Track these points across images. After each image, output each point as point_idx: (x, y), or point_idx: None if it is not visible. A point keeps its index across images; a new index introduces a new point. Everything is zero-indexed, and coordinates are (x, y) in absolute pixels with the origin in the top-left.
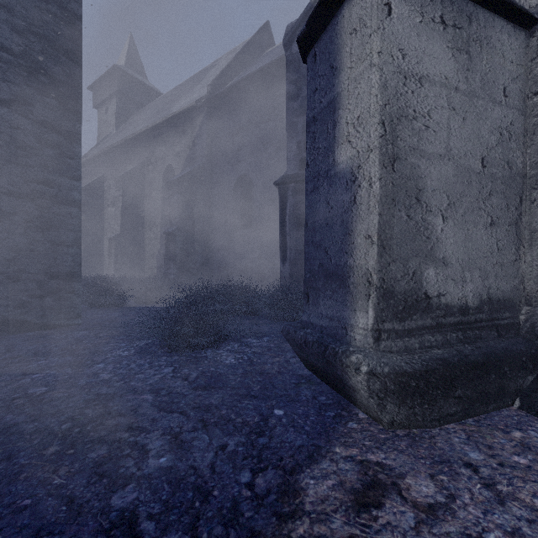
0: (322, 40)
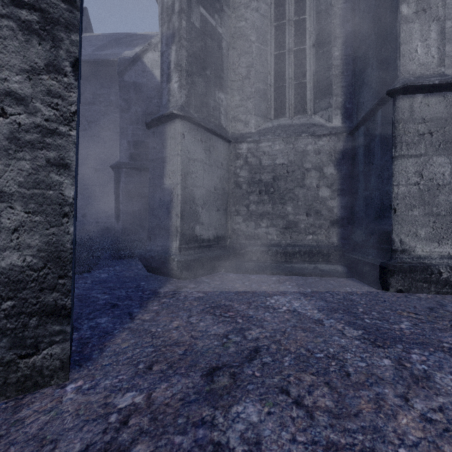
0: (158, 129)
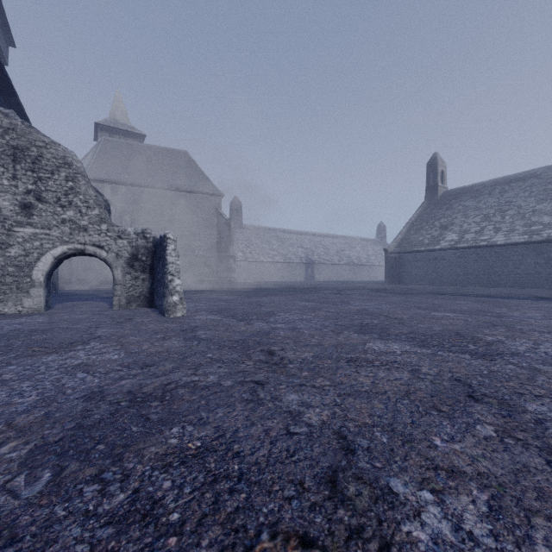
0: None
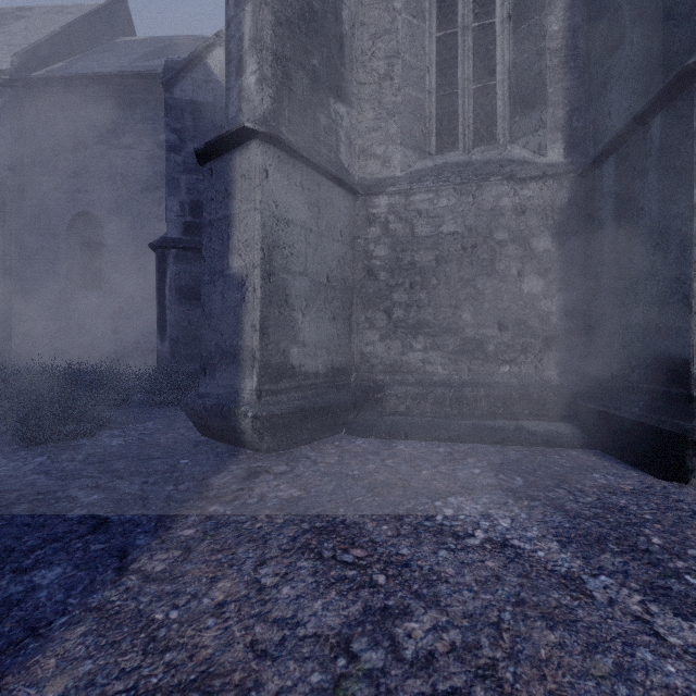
0: (218, 163)
